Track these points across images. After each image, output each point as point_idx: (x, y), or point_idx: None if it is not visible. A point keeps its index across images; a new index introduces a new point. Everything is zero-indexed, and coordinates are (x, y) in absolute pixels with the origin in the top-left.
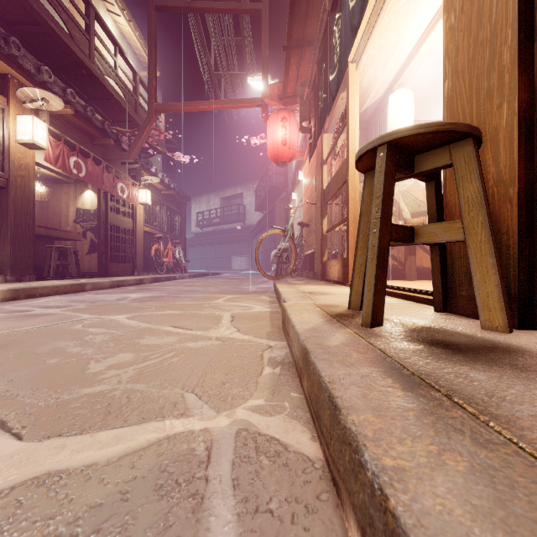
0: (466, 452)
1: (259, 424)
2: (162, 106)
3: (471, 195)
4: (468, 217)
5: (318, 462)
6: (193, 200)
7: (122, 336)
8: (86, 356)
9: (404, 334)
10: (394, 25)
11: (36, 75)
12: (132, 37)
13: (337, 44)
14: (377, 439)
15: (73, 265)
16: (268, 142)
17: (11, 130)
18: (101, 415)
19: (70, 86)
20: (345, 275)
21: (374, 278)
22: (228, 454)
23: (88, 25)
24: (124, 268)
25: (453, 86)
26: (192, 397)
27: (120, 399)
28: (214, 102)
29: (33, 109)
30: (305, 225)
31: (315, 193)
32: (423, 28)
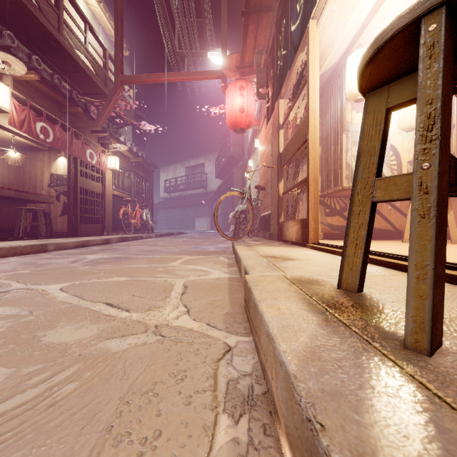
0: None
1: None
2: (127, 78)
3: None
4: None
5: None
6: (161, 169)
7: (28, 323)
8: None
9: None
10: None
11: None
12: (103, 18)
13: None
14: None
15: (42, 226)
16: (227, 110)
17: None
18: None
19: (41, 58)
20: (304, 236)
21: (433, 256)
22: None
23: None
24: (94, 228)
25: None
26: None
27: None
28: (176, 74)
29: None
30: (262, 188)
31: (271, 157)
32: None
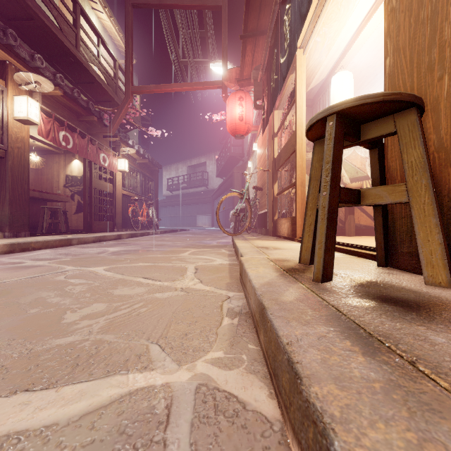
0: (450, 444)
1: (218, 379)
2: (137, 88)
3: (414, 160)
4: (412, 181)
5: (276, 424)
6: (164, 168)
7: (98, 286)
8: (63, 306)
9: (353, 289)
10: (337, 15)
11: (30, 61)
12: (113, 30)
13: (287, 31)
14: (345, 420)
15: (62, 223)
16: (228, 118)
17: (9, 108)
18: (68, 368)
19: (60, 71)
20: (293, 232)
21: (325, 237)
22: (187, 413)
23: (75, 20)
24: (106, 225)
25: (394, 62)
26: (156, 348)
27: (89, 351)
28: (181, 85)
29: (28, 91)
30: (259, 189)
31: (267, 161)
32: (362, 18)
